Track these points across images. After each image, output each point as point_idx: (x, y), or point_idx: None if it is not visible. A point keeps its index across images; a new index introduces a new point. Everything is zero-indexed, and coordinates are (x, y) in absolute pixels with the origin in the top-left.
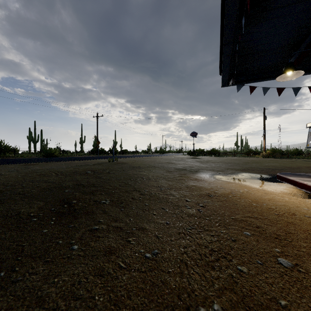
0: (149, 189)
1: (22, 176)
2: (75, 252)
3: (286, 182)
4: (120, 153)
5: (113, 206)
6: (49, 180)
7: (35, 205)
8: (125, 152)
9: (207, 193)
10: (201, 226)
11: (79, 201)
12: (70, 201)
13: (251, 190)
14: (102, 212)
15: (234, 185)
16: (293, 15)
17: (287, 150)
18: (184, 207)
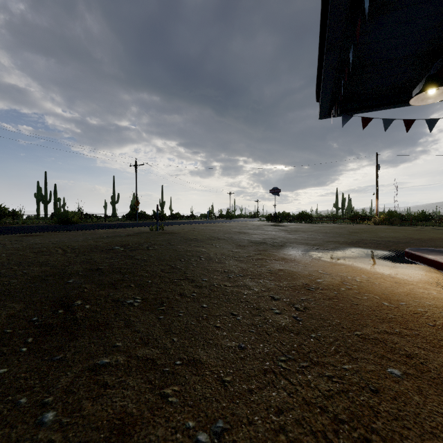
0: (210, 277)
1: (7, 254)
2: (44, 433)
3: (423, 263)
4: (169, 218)
5: (146, 311)
6: (49, 262)
7: (4, 312)
8: (176, 217)
9: (304, 283)
10: (304, 353)
11: (88, 301)
12: (71, 301)
13: (373, 278)
14: (124, 324)
15: (344, 268)
16: (437, 1)
17: (409, 214)
18: (269, 311)
